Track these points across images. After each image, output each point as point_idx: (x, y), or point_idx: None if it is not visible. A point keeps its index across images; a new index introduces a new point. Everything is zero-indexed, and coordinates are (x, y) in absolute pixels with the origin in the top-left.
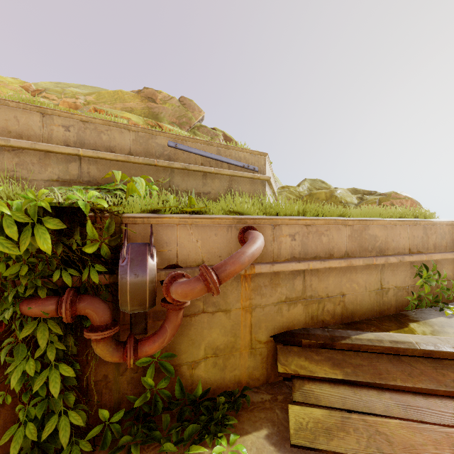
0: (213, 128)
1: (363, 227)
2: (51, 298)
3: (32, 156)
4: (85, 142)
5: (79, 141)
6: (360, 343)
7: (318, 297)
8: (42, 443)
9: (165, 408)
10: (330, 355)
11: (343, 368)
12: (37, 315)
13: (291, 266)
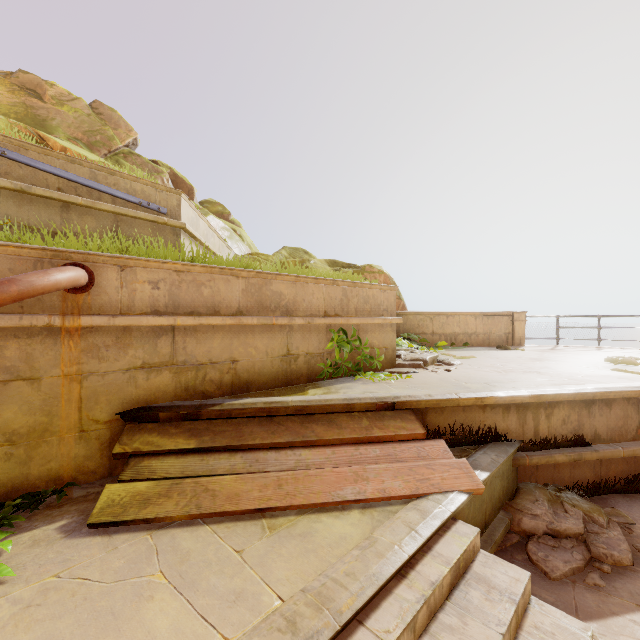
0: (154, 160)
1: (264, 281)
2: None
3: None
4: None
5: None
6: (230, 408)
7: (196, 363)
8: None
9: None
10: (192, 427)
11: (202, 437)
12: None
13: (145, 320)
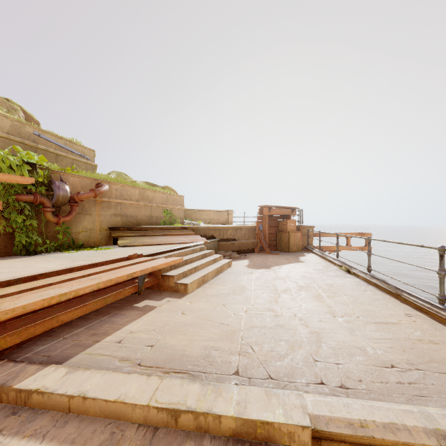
0: (6, 98)
1: (144, 191)
2: (30, 194)
3: None
4: None
5: None
6: (141, 227)
7: (126, 215)
8: (27, 247)
9: (66, 249)
10: (131, 232)
11: (135, 233)
12: (25, 199)
13: (116, 200)
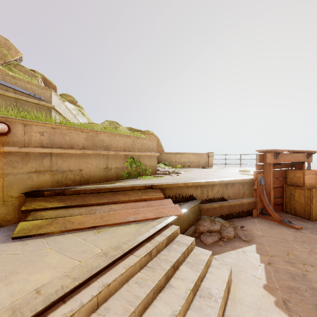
0: (32, 69)
1: (95, 134)
2: None
3: None
4: None
5: None
6: (79, 189)
7: (62, 170)
8: None
9: None
10: (61, 198)
11: (66, 202)
12: None
13: (37, 149)
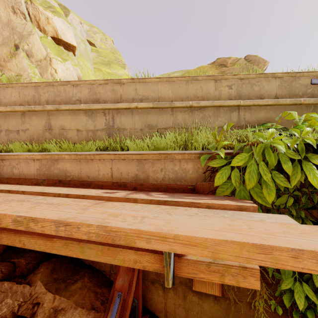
0: None
1: None
2: None
3: (209, 111)
4: (242, 95)
5: (237, 95)
6: None
7: None
8: None
9: None
10: None
11: None
12: None
13: None
